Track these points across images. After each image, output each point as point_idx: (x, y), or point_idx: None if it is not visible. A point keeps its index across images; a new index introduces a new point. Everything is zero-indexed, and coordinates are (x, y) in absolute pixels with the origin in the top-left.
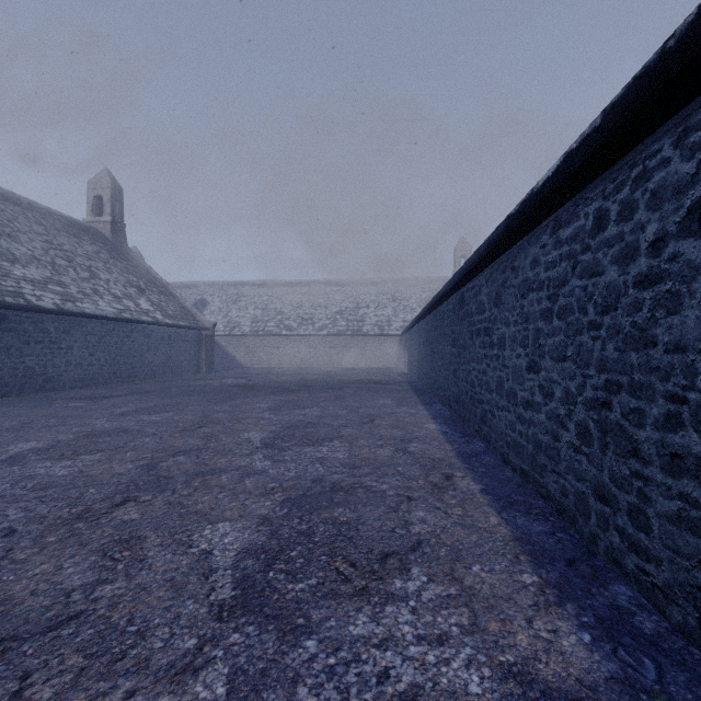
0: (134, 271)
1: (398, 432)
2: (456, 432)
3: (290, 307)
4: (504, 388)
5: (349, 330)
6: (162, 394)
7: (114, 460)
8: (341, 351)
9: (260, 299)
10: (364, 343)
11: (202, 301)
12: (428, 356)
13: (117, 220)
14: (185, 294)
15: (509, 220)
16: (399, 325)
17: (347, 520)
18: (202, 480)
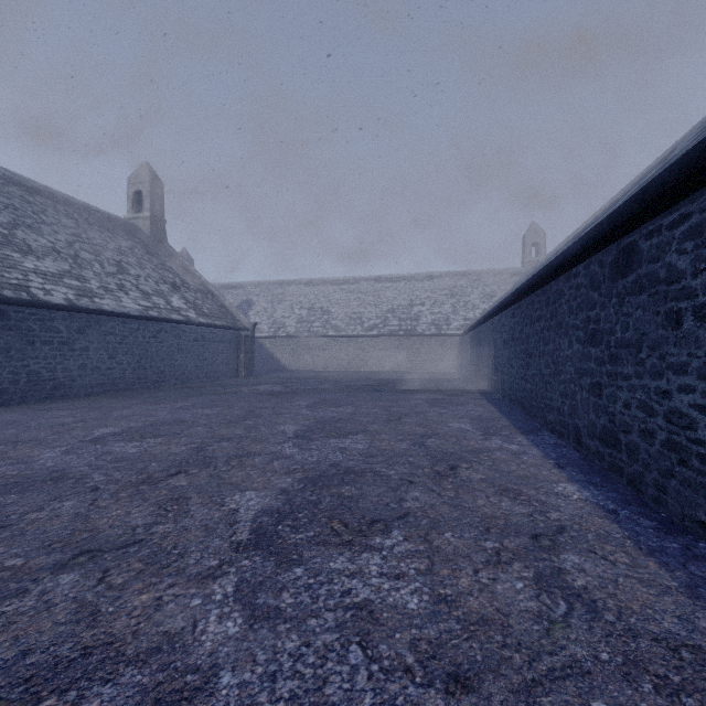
0: (170, 267)
1: (513, 505)
2: (634, 512)
3: (338, 306)
4: None
5: (402, 330)
6: (176, 406)
7: None
8: (392, 353)
9: (306, 298)
10: (418, 344)
11: (247, 302)
12: (516, 360)
13: (157, 216)
14: (231, 294)
15: None
16: (459, 324)
17: None
18: None
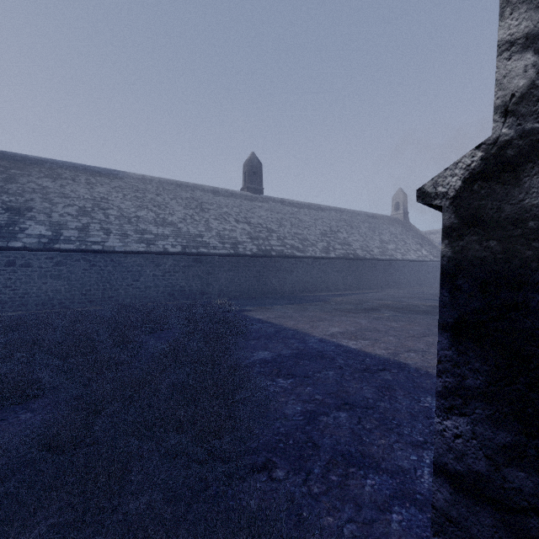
0: (415, 235)
1: None
2: None
3: None
4: None
5: None
6: None
7: None
8: None
9: None
10: None
11: None
12: None
13: (405, 211)
14: (432, 238)
15: None
16: None
17: None
18: None
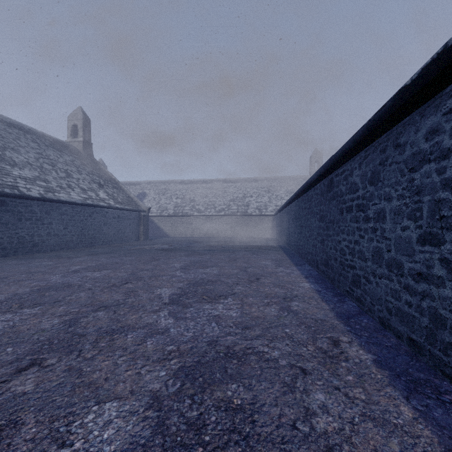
0: (97, 173)
1: (279, 290)
2: (327, 291)
3: (200, 197)
4: (383, 258)
5: (239, 212)
6: (109, 256)
7: (46, 314)
8: (233, 226)
9: (180, 192)
10: (248, 220)
11: (142, 194)
12: (297, 229)
13: (87, 140)
14: (132, 189)
15: (401, 94)
16: (272, 209)
17: (241, 404)
18: (109, 339)
